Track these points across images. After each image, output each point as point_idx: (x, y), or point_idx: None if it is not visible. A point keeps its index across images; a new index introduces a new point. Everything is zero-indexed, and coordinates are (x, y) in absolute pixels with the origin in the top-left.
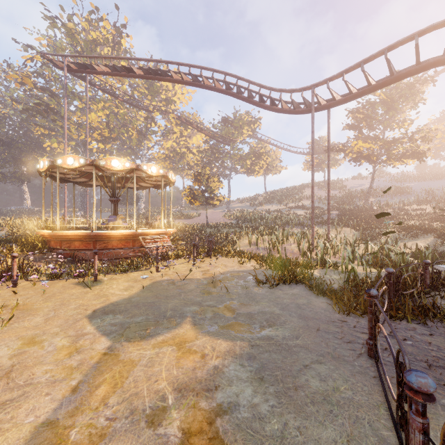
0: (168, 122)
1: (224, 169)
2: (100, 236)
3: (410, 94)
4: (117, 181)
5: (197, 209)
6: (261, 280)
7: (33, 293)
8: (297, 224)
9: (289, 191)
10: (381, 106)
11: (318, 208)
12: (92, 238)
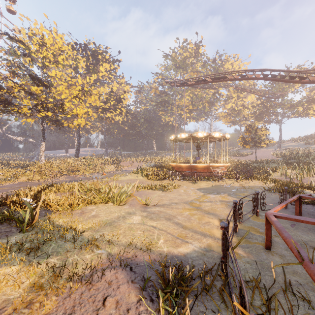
0: (228, 92)
1: (276, 116)
2: (193, 166)
3: None
4: (199, 140)
5: (251, 149)
6: (266, 189)
7: (179, 183)
8: None
9: None
10: None
11: None
12: (190, 167)
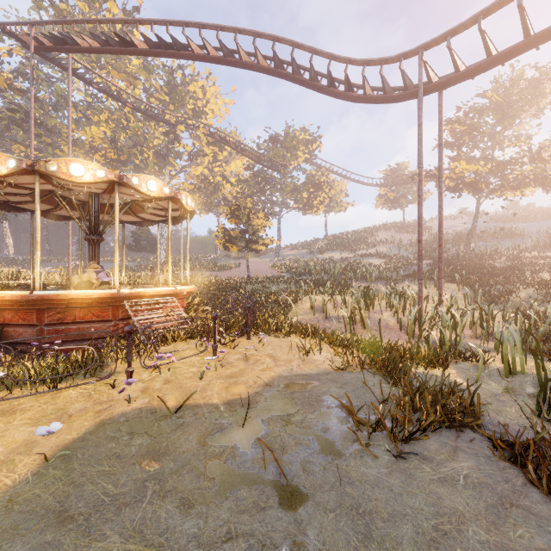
0: (197, 140)
1: (273, 205)
2: (48, 300)
3: (534, 96)
4: (98, 209)
5: (236, 258)
6: (364, 421)
7: None
8: (378, 278)
9: (357, 235)
10: (492, 113)
11: (399, 256)
12: (34, 305)
